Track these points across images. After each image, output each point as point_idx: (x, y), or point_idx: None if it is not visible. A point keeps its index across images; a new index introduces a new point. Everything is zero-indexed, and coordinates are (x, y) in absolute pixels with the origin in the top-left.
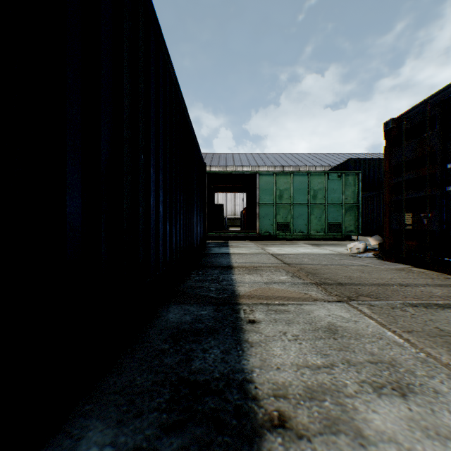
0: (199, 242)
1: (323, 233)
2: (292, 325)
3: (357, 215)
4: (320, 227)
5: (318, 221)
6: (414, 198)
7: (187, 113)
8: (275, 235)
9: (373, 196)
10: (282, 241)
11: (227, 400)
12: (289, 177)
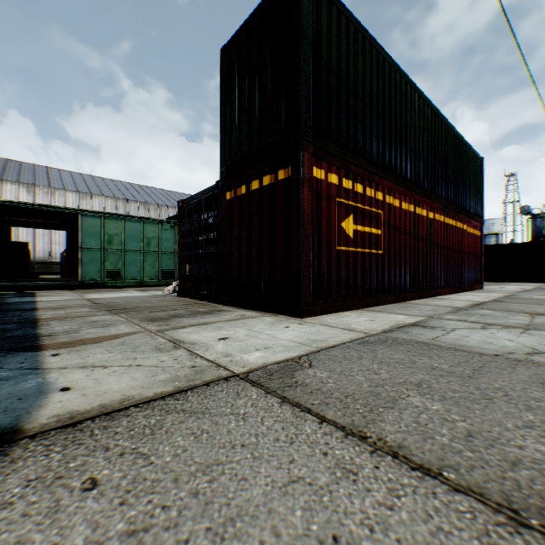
0: None
1: (157, 280)
2: (73, 323)
3: None
4: (155, 274)
5: (153, 268)
6: (190, 255)
7: None
8: (103, 282)
9: None
10: (112, 289)
11: (27, 337)
12: (120, 222)
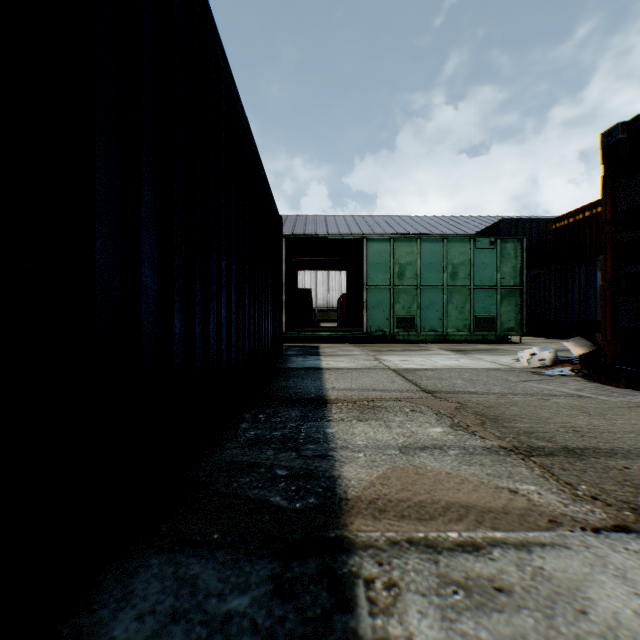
0: (269, 348)
1: (466, 332)
2: None
3: (520, 305)
4: (463, 322)
5: (460, 313)
6: None
7: (240, 105)
8: (392, 334)
9: (538, 276)
10: (404, 344)
11: None
12: (414, 244)
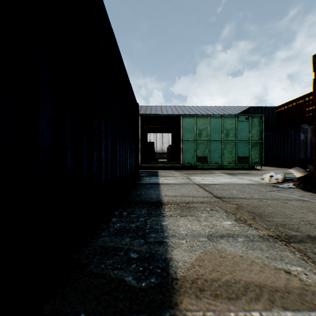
0: (131, 172)
1: (233, 164)
2: None
3: (261, 150)
4: (232, 159)
5: (230, 154)
6: None
7: (114, 38)
8: (195, 165)
9: (269, 135)
10: (201, 170)
11: None
12: (206, 119)
